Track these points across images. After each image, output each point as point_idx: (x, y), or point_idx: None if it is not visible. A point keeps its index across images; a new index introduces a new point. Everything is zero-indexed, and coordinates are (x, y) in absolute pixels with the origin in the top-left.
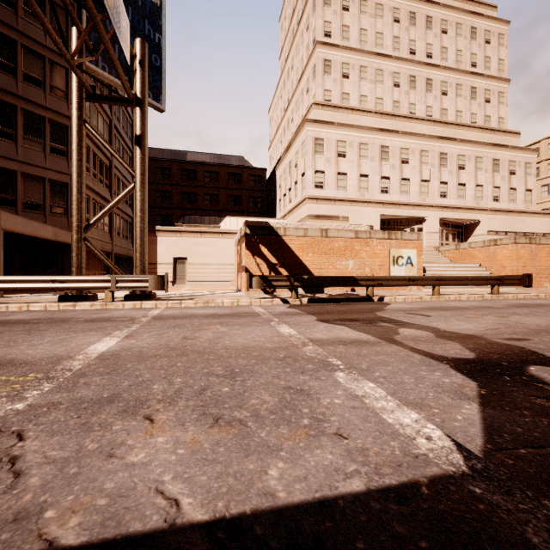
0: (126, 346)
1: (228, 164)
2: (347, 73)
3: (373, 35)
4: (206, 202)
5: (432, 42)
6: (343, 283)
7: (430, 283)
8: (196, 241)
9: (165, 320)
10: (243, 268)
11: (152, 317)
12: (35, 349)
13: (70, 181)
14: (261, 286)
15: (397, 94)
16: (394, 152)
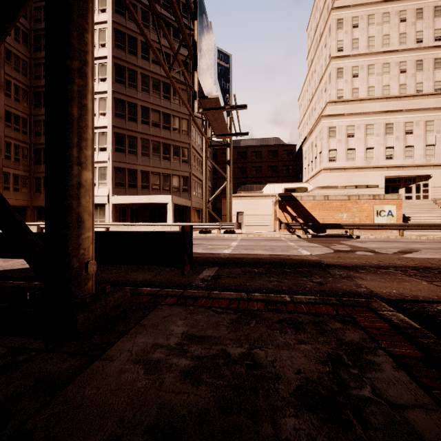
0: (241, 244)
1: (268, 145)
2: (357, 73)
3: (380, 39)
4: (253, 172)
5: (440, 27)
6: (333, 227)
7: (395, 228)
8: (249, 202)
9: (246, 240)
10: (277, 219)
11: (240, 239)
12: (218, 243)
13: (189, 175)
14: (286, 228)
15: (403, 78)
16: (398, 126)
